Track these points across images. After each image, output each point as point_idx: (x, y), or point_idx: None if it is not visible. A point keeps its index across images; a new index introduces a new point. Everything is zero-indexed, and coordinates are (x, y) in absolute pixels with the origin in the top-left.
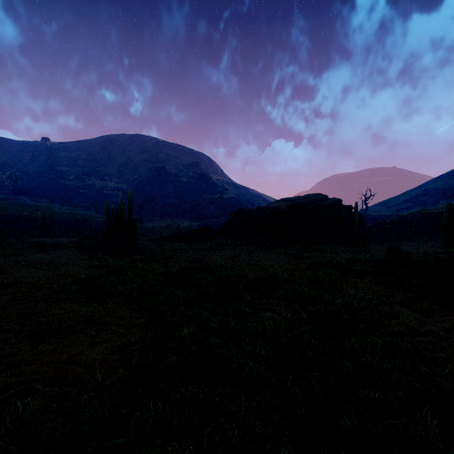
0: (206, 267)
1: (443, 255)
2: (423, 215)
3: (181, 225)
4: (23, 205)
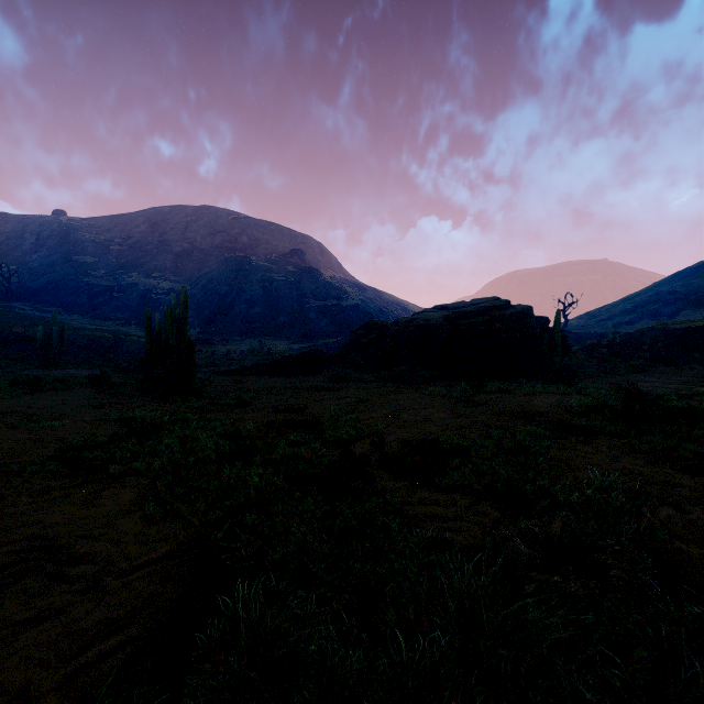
0: (310, 422)
1: None
2: (661, 332)
3: (273, 348)
4: (20, 316)
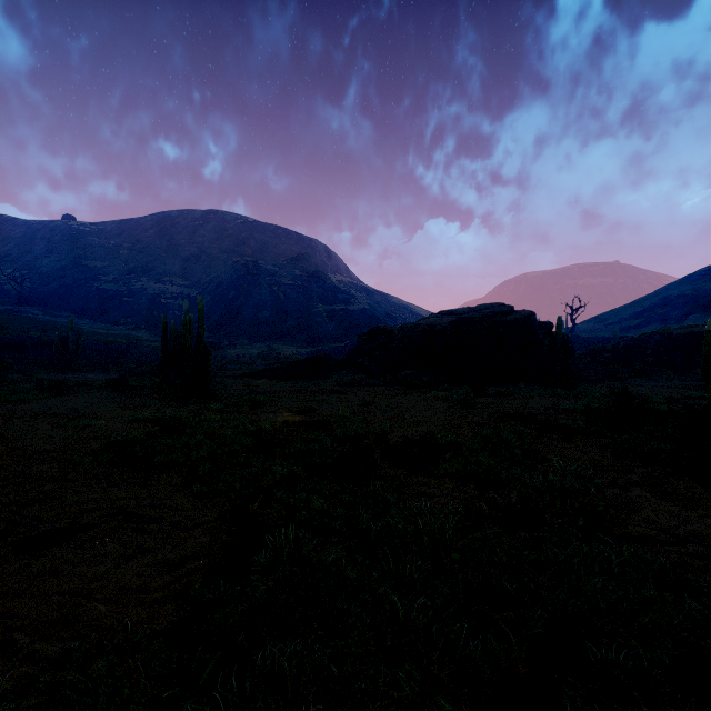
0: (321, 422)
1: (699, 400)
2: (664, 337)
3: (282, 352)
4: (33, 321)
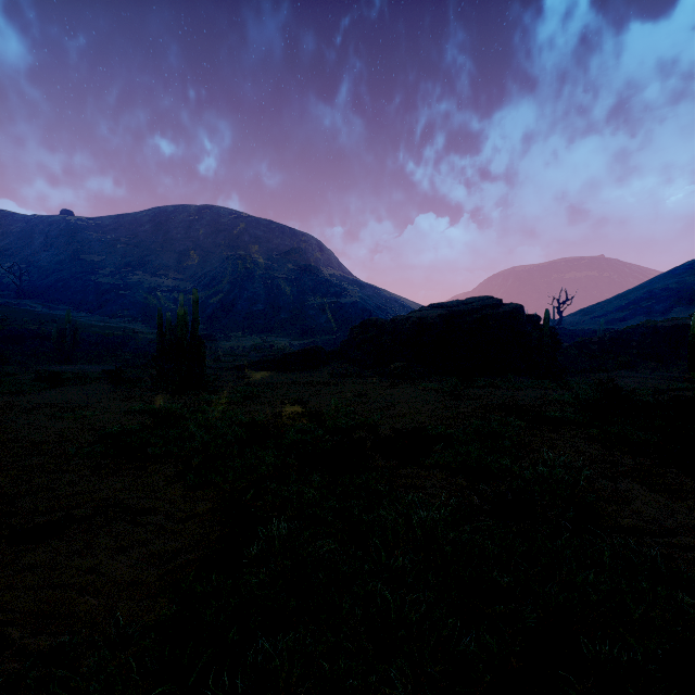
0: (314, 413)
1: (684, 392)
2: (649, 329)
3: (275, 345)
4: (31, 314)
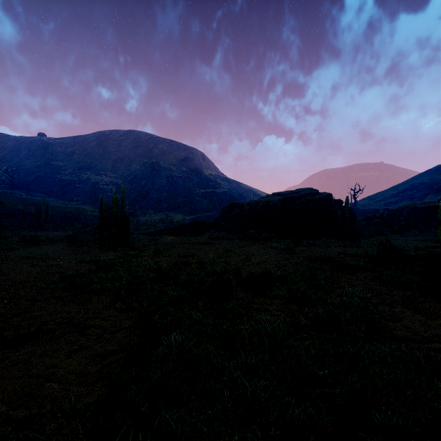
0: (198, 262)
1: (435, 249)
2: (412, 209)
3: (174, 219)
4: (19, 199)
